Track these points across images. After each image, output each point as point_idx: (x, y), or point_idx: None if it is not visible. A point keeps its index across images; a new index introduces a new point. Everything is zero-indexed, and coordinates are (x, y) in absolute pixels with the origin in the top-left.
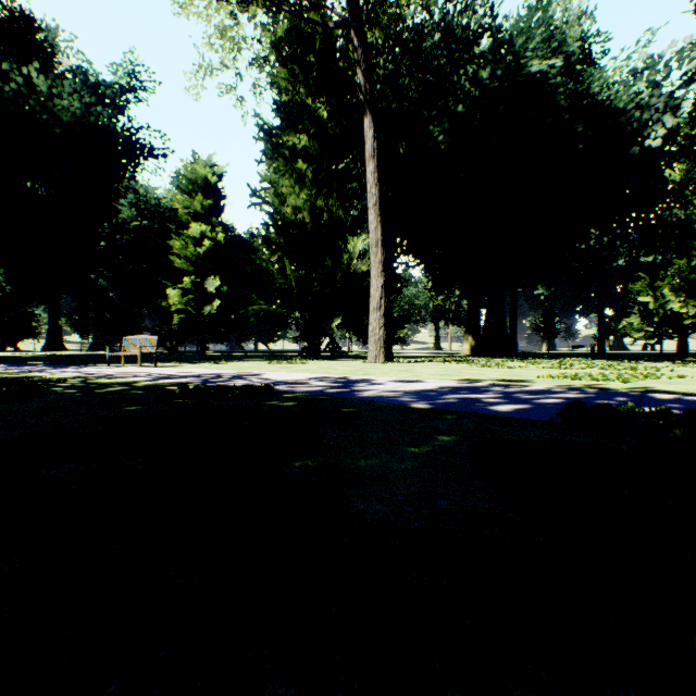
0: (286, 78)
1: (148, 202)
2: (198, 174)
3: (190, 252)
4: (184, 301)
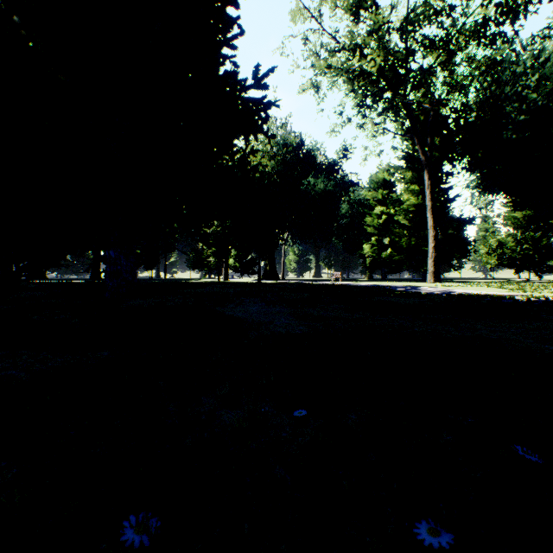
0: (402, 145)
1: (354, 199)
2: (379, 178)
3: (375, 223)
4: (371, 251)
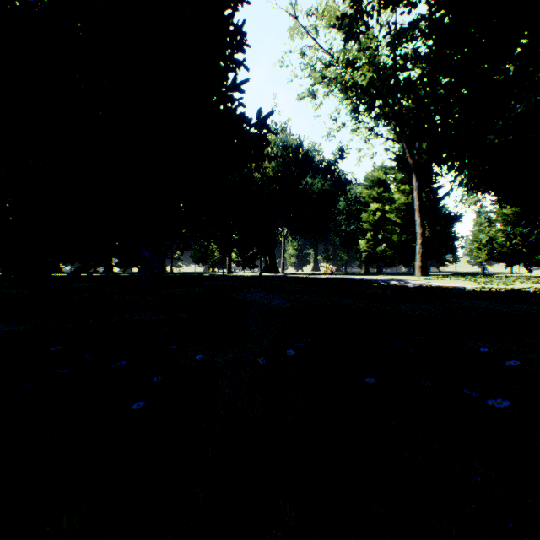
0: (393, 148)
1: (351, 197)
2: (374, 176)
3: (370, 219)
4: (366, 246)
